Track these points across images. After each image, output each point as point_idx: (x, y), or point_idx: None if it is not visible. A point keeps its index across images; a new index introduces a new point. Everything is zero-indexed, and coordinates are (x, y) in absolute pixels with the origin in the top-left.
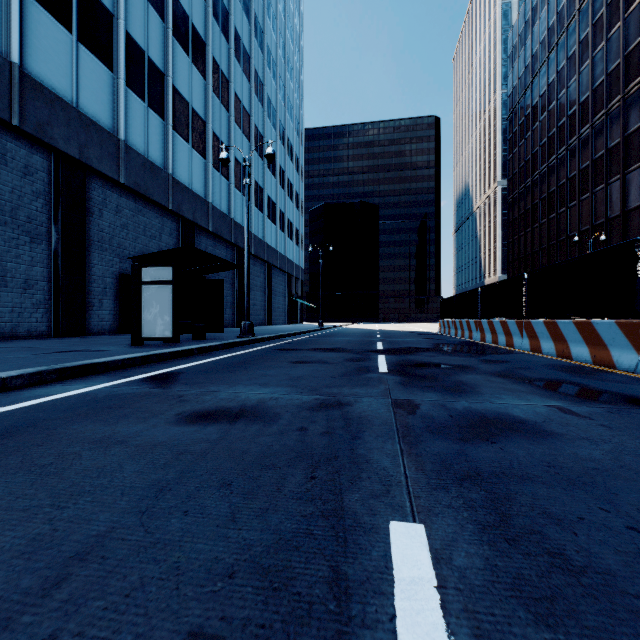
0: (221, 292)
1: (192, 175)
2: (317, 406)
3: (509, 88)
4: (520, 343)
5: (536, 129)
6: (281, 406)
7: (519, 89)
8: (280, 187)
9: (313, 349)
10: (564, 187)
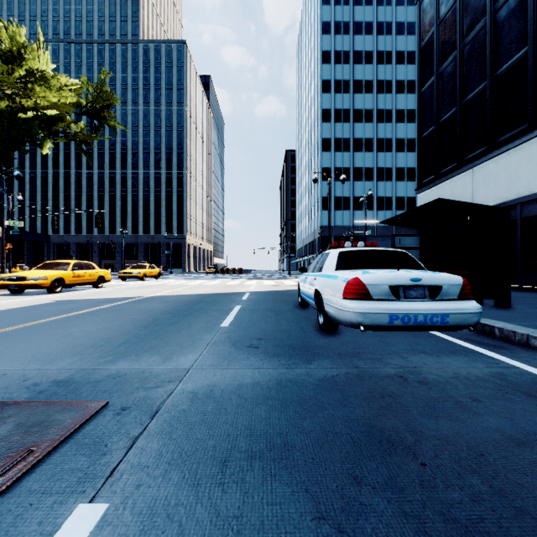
0: None
1: None
2: None
3: None
4: None
5: None
6: None
7: None
8: None
9: None
10: None
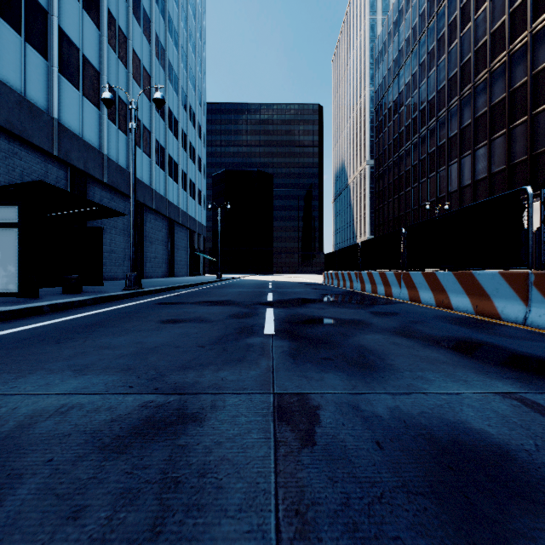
0: (100, 241)
1: (83, 124)
2: (131, 432)
3: (376, 85)
4: (399, 293)
5: (396, 119)
6: (53, 439)
7: (383, 87)
8: (182, 149)
9: (199, 302)
10: (417, 167)
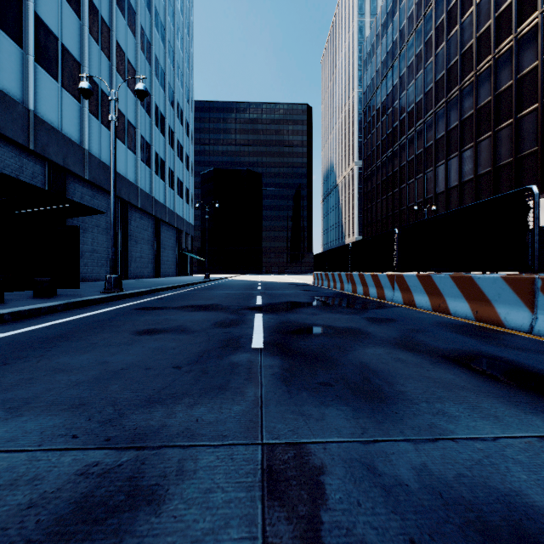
0: (76, 241)
1: (62, 117)
2: (51, 531)
3: (364, 86)
4: (392, 296)
5: (384, 121)
6: None
7: (372, 88)
8: (169, 146)
9: (183, 307)
10: (405, 168)
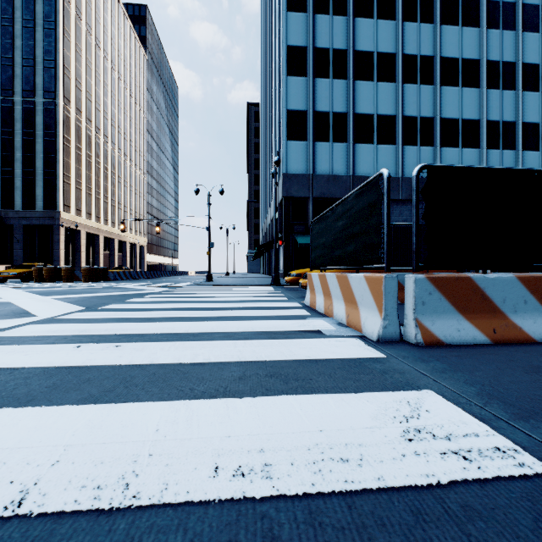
0: None
1: None
2: None
3: None
4: None
5: None
6: None
7: None
8: None
9: None
10: None
